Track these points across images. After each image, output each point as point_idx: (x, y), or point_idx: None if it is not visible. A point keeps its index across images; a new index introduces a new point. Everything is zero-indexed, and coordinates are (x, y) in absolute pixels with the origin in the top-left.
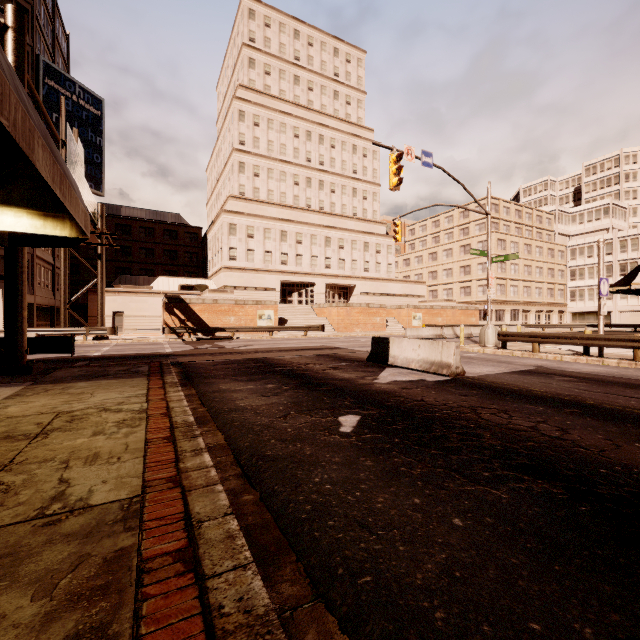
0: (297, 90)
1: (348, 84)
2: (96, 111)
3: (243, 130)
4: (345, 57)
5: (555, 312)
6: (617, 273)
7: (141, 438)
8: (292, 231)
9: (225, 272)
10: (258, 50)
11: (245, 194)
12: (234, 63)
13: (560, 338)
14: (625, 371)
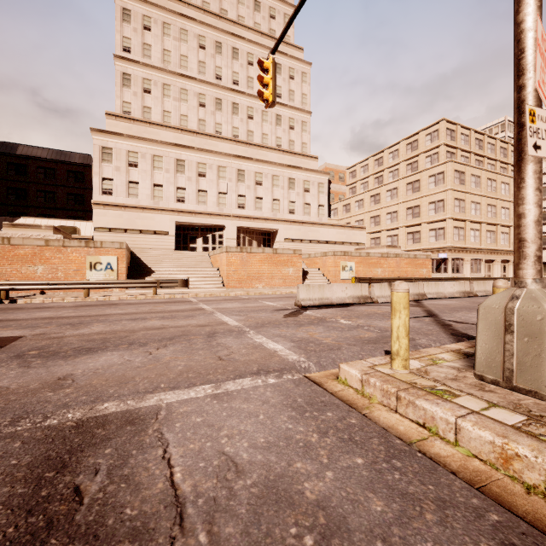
0: None
1: None
2: None
3: (128, 33)
4: None
5: None
6: None
7: None
8: (192, 161)
9: (95, 209)
10: None
11: (131, 114)
12: None
13: None
14: None
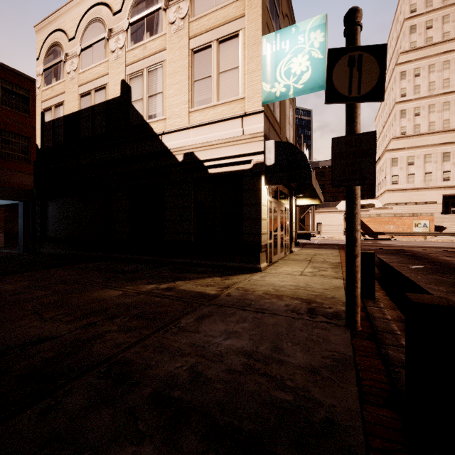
0: None
1: None
2: (308, 118)
3: (404, 85)
4: None
5: None
6: None
7: (339, 258)
8: None
9: (388, 193)
10: (419, 15)
11: (406, 133)
12: (397, 35)
13: None
14: None
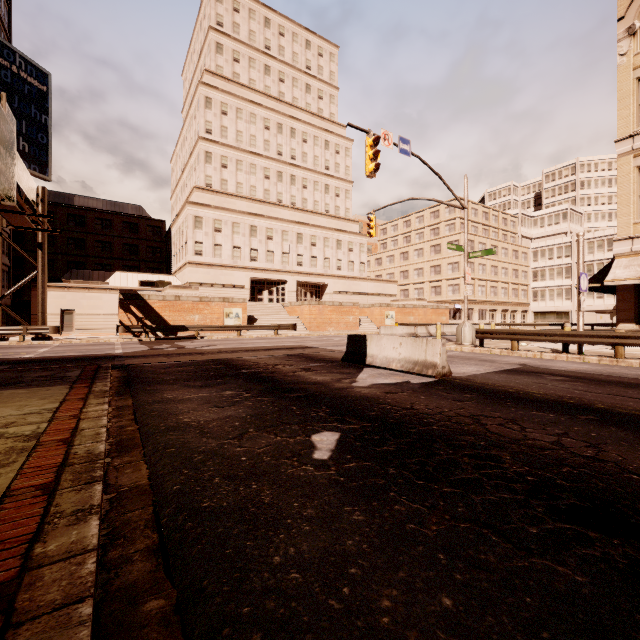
0: (268, 80)
1: (320, 78)
2: (41, 86)
3: (210, 118)
4: (317, 50)
5: (519, 311)
6: (575, 274)
7: None
8: (262, 226)
9: (190, 268)
10: (226, 35)
11: (212, 186)
12: (200, 48)
13: (540, 335)
14: (611, 369)
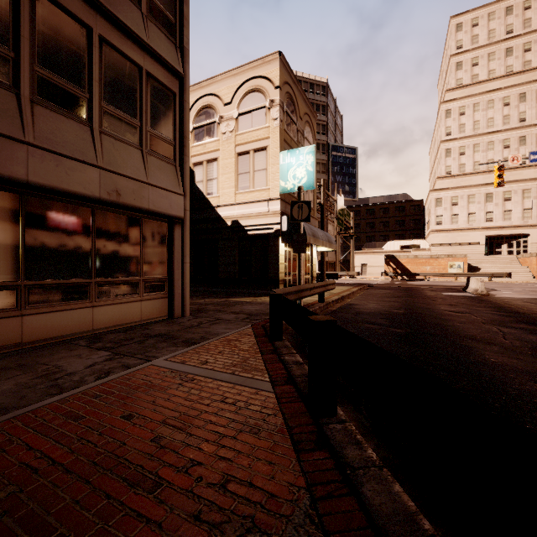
0: (509, 61)
1: None
2: (353, 156)
3: (449, 124)
4: None
5: None
6: None
7: (342, 291)
8: (498, 191)
9: (432, 234)
10: (465, 52)
11: (451, 172)
12: (446, 69)
13: None
14: None
